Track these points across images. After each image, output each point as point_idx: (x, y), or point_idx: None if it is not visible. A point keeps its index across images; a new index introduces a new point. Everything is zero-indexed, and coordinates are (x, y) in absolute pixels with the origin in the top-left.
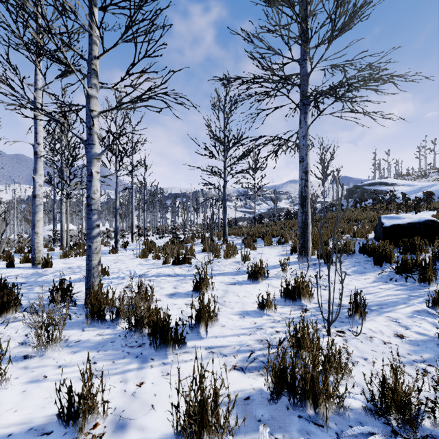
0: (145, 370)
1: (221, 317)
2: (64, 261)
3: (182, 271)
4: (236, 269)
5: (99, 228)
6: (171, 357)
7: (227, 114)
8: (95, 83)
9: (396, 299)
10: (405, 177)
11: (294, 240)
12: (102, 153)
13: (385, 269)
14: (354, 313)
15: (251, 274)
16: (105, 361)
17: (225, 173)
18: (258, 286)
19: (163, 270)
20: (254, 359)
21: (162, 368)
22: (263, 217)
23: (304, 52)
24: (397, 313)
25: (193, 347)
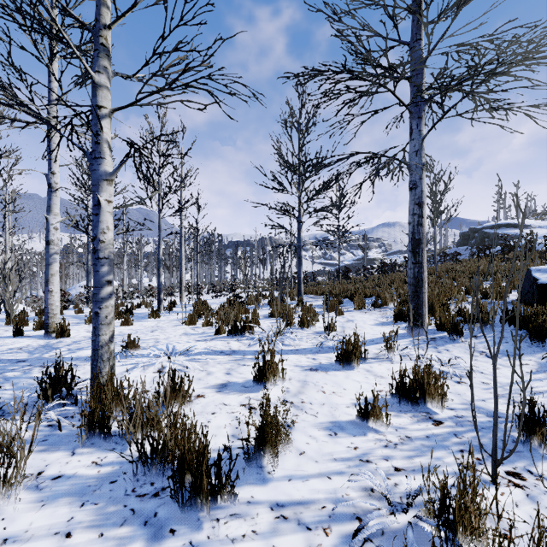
0: None
1: (297, 433)
2: (89, 328)
3: (241, 346)
4: (317, 345)
5: (112, 285)
6: (207, 528)
7: (302, 133)
8: (105, 65)
9: None
10: (542, 216)
11: (398, 302)
12: (115, 172)
13: None
14: (530, 435)
15: (341, 354)
16: (87, 530)
17: (300, 211)
18: (352, 374)
19: (214, 344)
20: (364, 542)
21: None
22: (349, 271)
23: (418, 29)
24: None
25: (249, 502)
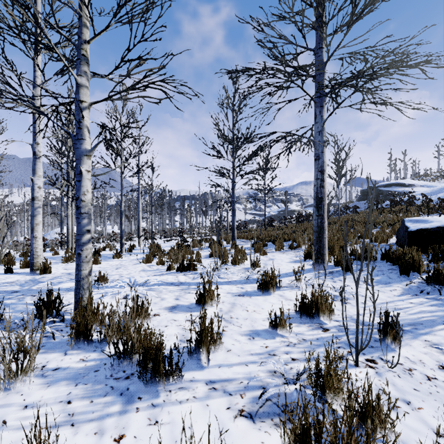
0: (129, 416)
1: (226, 338)
2: (65, 266)
3: (187, 279)
4: (245, 277)
5: (90, 233)
6: (163, 396)
7: (236, 112)
8: (85, 70)
9: (432, 317)
10: (423, 177)
11: (308, 245)
12: (93, 150)
13: (414, 279)
14: (386, 335)
15: (261, 284)
16: (82, 399)
17: (234, 174)
18: (269, 298)
19: (166, 278)
20: (266, 401)
21: (150, 413)
22: (273, 220)
23: (320, 39)
24: (437, 336)
25: (191, 381)
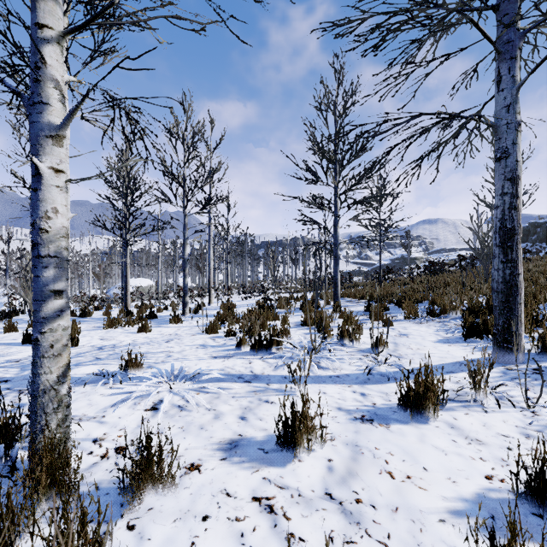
0: None
1: None
2: (104, 334)
3: (265, 369)
4: (364, 370)
5: (63, 297)
6: None
7: (340, 114)
8: None
9: None
10: None
11: (467, 312)
12: (65, 126)
13: None
14: None
15: (407, 396)
16: None
17: (336, 204)
18: (428, 432)
19: (233, 364)
20: None
21: None
22: (392, 271)
23: None
24: None
25: None
